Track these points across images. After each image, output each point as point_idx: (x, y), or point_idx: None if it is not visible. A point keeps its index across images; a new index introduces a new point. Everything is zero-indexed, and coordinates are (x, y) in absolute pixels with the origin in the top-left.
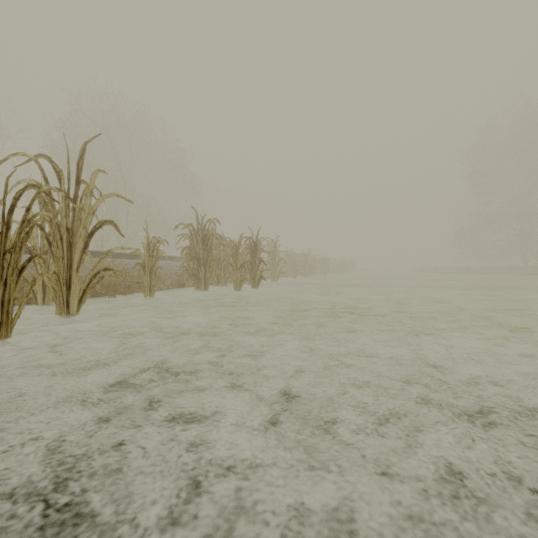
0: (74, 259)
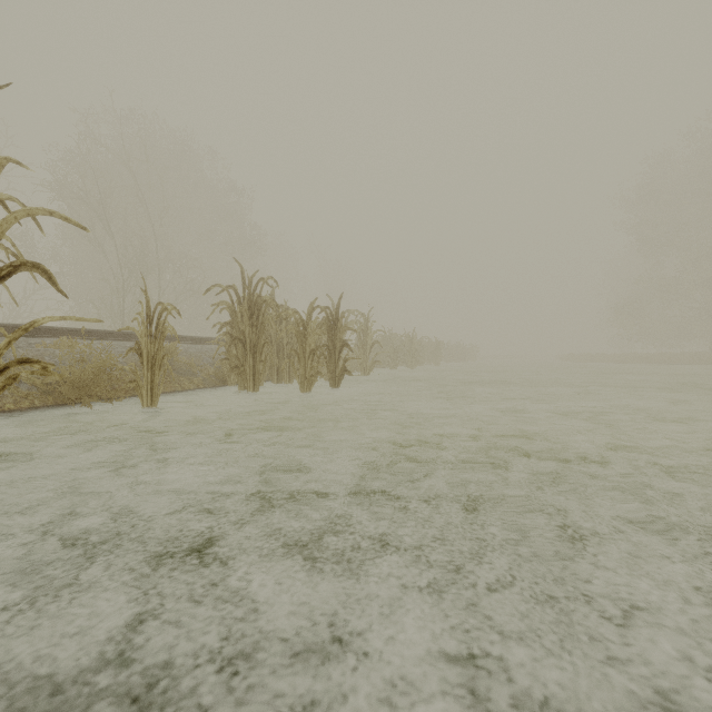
0: None
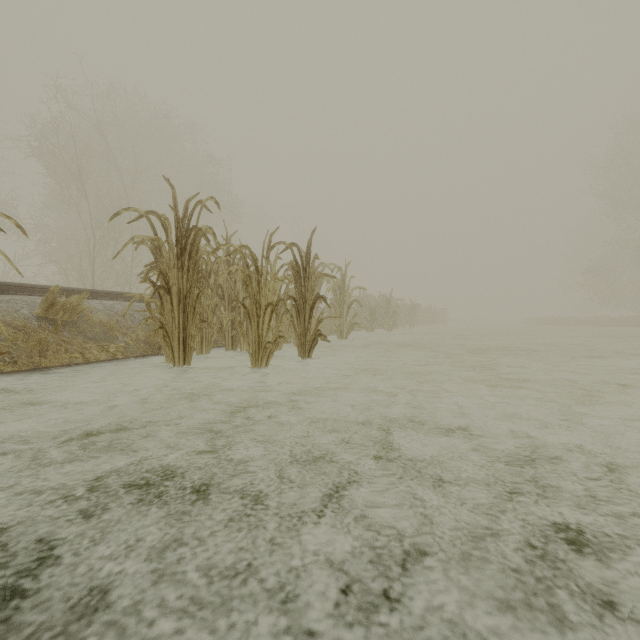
0: None
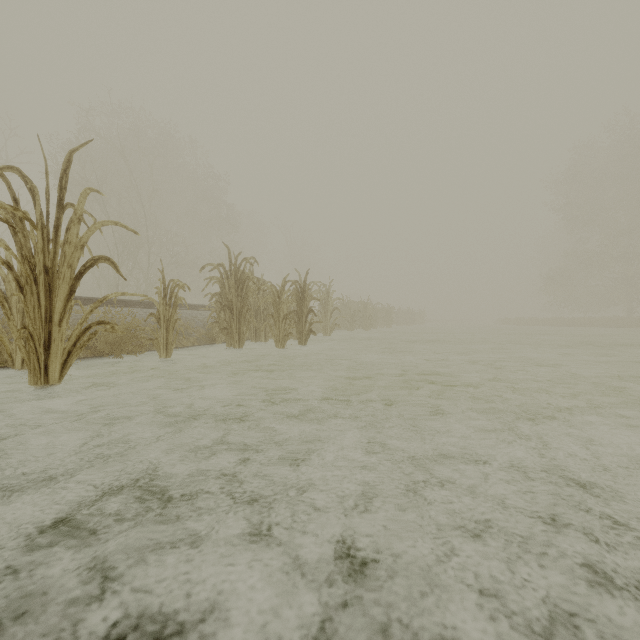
0: (55, 309)
